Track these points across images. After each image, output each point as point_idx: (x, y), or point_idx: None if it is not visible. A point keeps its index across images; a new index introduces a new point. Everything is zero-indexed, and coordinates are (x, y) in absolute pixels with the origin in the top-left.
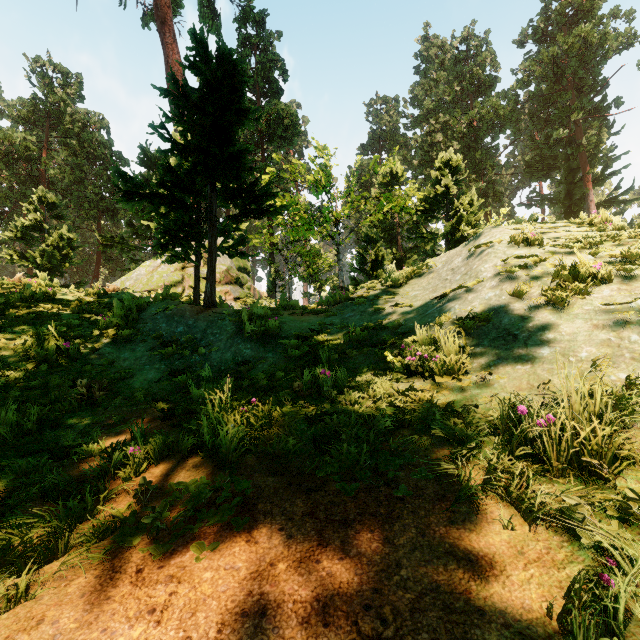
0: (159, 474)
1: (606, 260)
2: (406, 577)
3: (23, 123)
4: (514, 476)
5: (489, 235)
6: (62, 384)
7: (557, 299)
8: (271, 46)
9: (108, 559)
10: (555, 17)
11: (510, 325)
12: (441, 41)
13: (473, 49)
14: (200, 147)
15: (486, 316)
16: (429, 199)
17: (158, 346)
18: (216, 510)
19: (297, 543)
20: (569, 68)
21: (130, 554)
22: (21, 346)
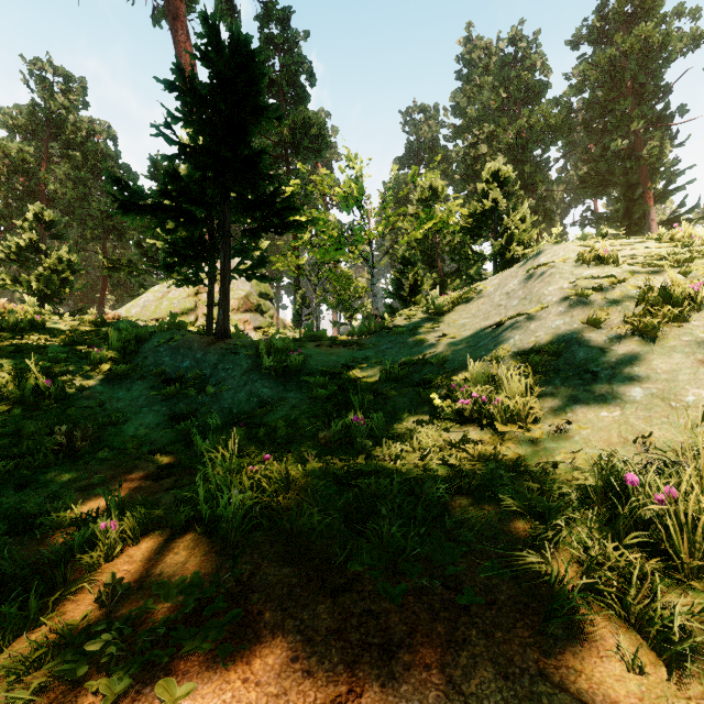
0: (139, 558)
1: (702, 280)
2: None
3: (20, 132)
4: (632, 582)
5: (550, 253)
6: (38, 431)
7: (646, 328)
8: (297, 47)
9: None
10: (612, 16)
11: (587, 360)
12: (485, 43)
13: (521, 51)
14: (209, 148)
15: (555, 349)
16: (475, 215)
17: (159, 384)
18: (205, 622)
19: (317, 687)
20: (628, 72)
21: (75, 697)
22: None
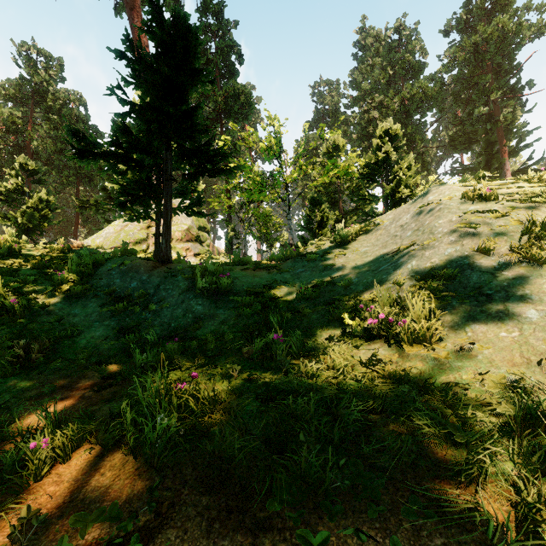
0: (66, 478)
1: None
2: None
3: (11, 100)
4: None
5: (437, 192)
6: (1, 344)
7: (534, 255)
8: (229, 34)
9: None
10: (476, 10)
11: (480, 283)
12: (376, 32)
13: (404, 38)
14: (153, 104)
15: (450, 273)
16: (370, 164)
17: (110, 302)
18: None
19: None
20: (488, 54)
21: None
22: None
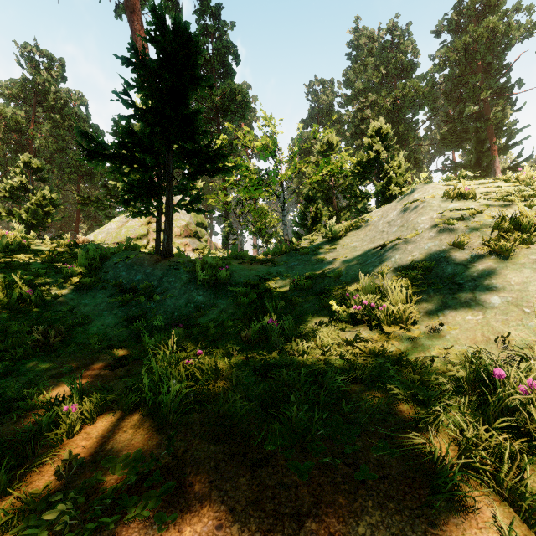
0: (94, 435)
1: None
2: None
3: (14, 100)
4: (503, 461)
5: (422, 191)
6: (21, 330)
7: (501, 248)
8: (225, 35)
9: None
10: (466, 11)
11: (454, 274)
12: (369, 32)
13: (397, 38)
14: (156, 109)
15: (428, 265)
16: (362, 163)
17: (117, 293)
18: (145, 493)
19: None
20: (479, 54)
21: None
22: None
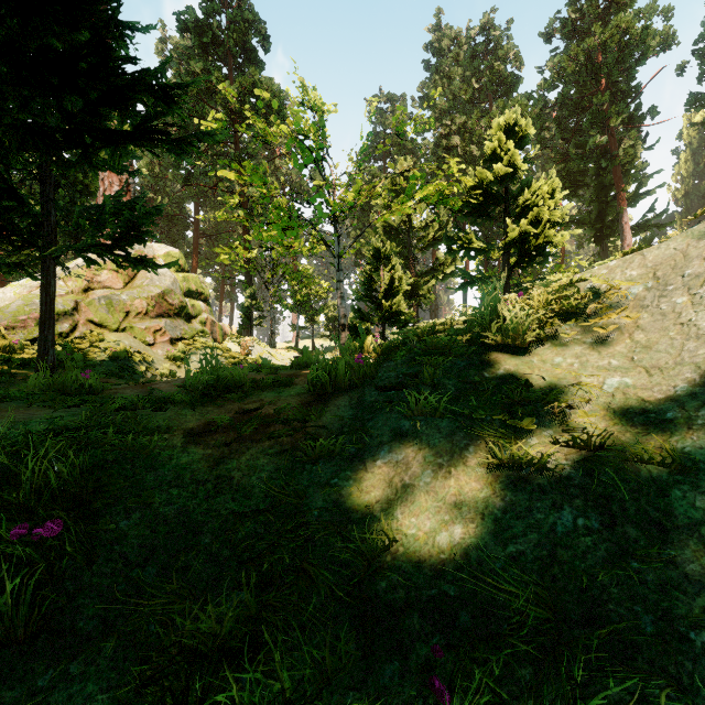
0: None
1: None
2: None
3: None
4: None
5: None
6: None
7: None
8: (248, 5)
9: None
10: (587, 8)
11: None
12: (455, 31)
13: (494, 40)
14: None
15: None
16: (481, 187)
17: None
18: None
19: None
20: (605, 66)
21: None
22: None
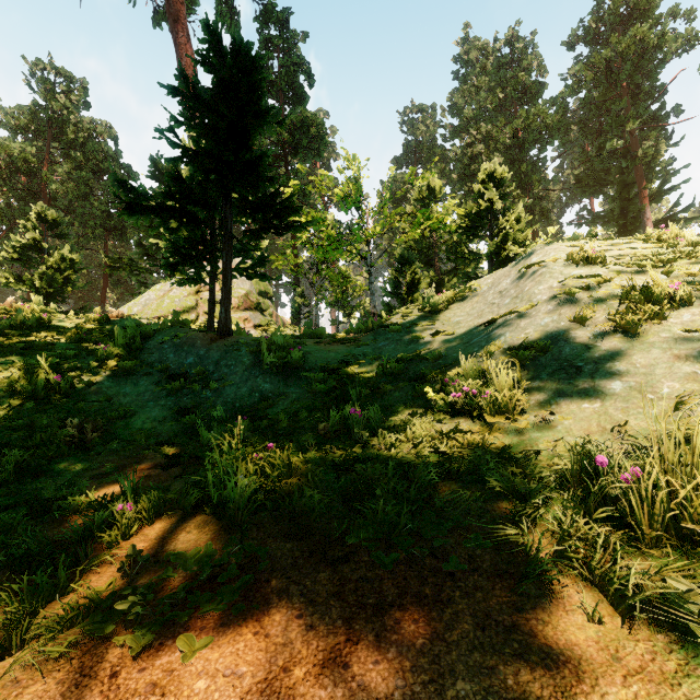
0: (154, 536)
1: (682, 280)
2: (464, 693)
3: (22, 133)
4: (597, 548)
5: (542, 253)
6: (50, 424)
7: (628, 325)
8: (296, 48)
9: (77, 655)
10: (608, 17)
11: (572, 355)
12: (483, 43)
13: (518, 52)
14: (212, 152)
15: (543, 345)
16: (471, 215)
17: (164, 379)
18: (218, 588)
19: (319, 637)
20: (624, 73)
21: (105, 649)
22: (6, 380)
